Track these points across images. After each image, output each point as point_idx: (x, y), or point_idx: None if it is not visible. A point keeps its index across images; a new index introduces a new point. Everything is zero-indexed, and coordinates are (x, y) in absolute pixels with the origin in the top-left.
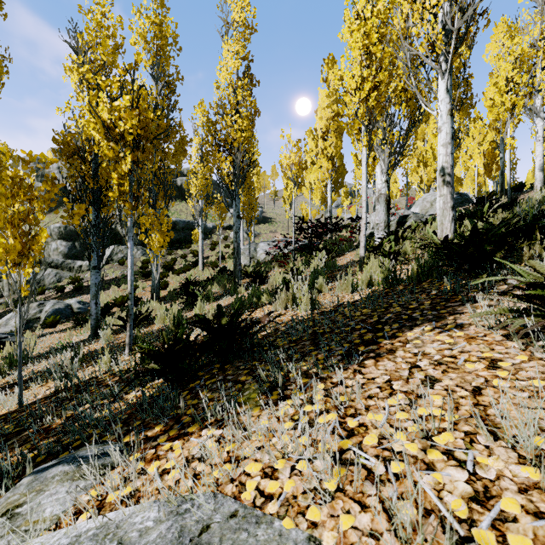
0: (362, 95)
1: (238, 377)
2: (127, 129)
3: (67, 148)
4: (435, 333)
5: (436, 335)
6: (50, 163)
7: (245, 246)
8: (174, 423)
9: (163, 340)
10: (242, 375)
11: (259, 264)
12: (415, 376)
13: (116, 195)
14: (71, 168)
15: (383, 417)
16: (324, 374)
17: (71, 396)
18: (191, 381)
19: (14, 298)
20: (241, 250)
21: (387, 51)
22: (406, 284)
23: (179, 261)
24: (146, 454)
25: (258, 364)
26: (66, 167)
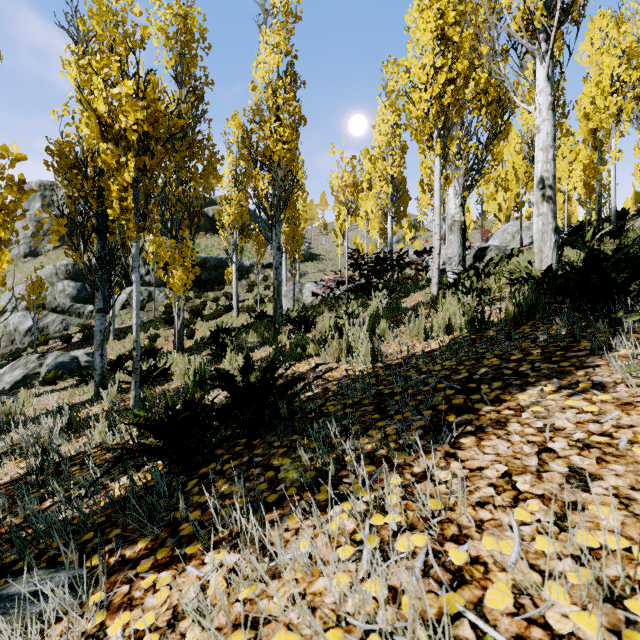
0: (435, 90)
1: (271, 459)
2: (131, 127)
3: (65, 161)
4: (563, 396)
5: (565, 400)
6: (15, 160)
7: (288, 287)
8: (169, 536)
9: (167, 404)
10: (276, 457)
11: (305, 308)
12: (551, 468)
13: (116, 213)
14: (69, 185)
15: (514, 548)
16: (398, 458)
17: (44, 480)
18: (203, 464)
19: (11, 349)
20: (283, 292)
21: (467, 34)
22: (499, 329)
23: (209, 306)
24: (113, 594)
25: (300, 439)
26: (63, 184)
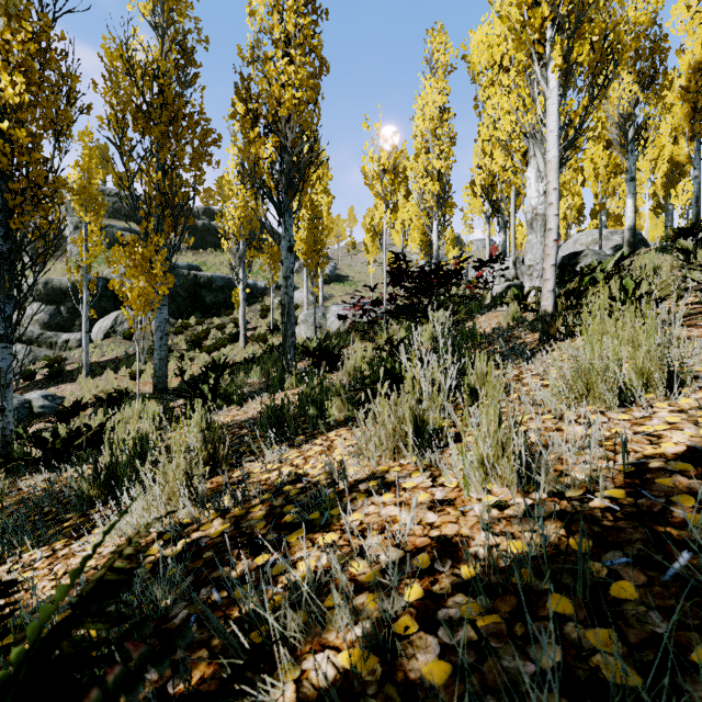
0: None
1: None
2: None
3: None
4: None
5: None
6: None
7: (309, 310)
8: None
9: None
10: None
11: (329, 337)
12: None
13: None
14: None
15: None
16: None
17: None
18: None
19: None
20: (302, 317)
21: None
22: None
23: (213, 334)
24: None
25: None
26: None
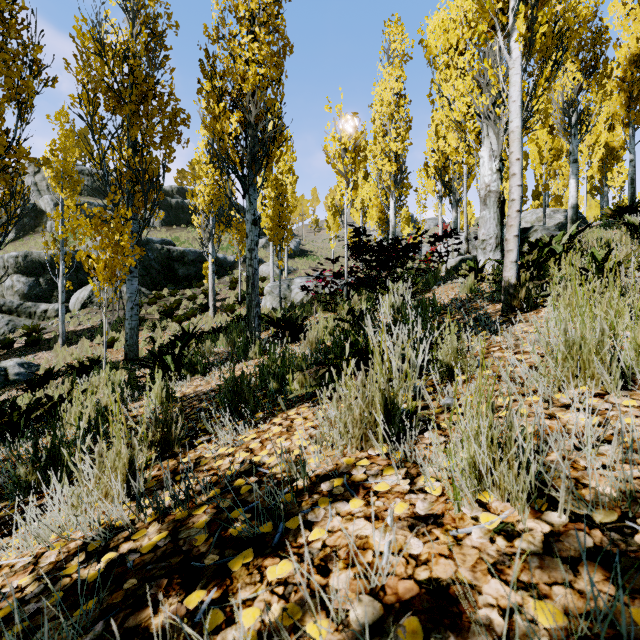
0: None
1: None
2: None
3: None
4: None
5: None
6: None
7: (275, 282)
8: None
9: None
10: None
11: (293, 307)
12: None
13: None
14: None
15: None
16: None
17: None
18: None
19: None
20: (268, 288)
21: None
22: None
23: (185, 305)
24: None
25: None
26: None
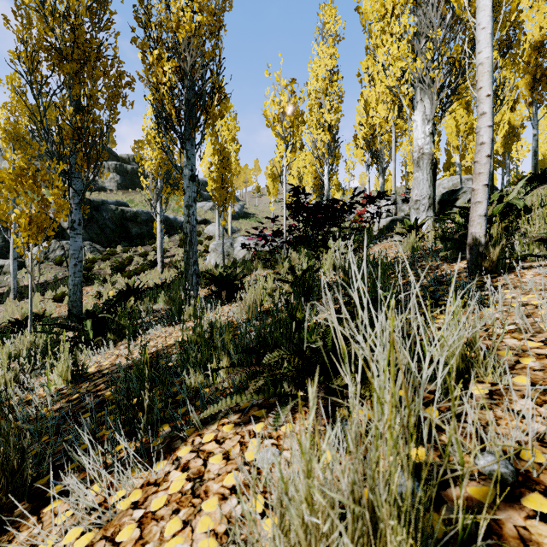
0: None
1: None
2: None
3: None
4: None
5: None
6: None
7: (219, 241)
8: None
9: None
10: None
11: (235, 264)
12: None
13: None
14: None
15: None
16: None
17: None
18: None
19: None
20: (213, 246)
21: None
22: None
23: (137, 261)
24: None
25: None
26: None
